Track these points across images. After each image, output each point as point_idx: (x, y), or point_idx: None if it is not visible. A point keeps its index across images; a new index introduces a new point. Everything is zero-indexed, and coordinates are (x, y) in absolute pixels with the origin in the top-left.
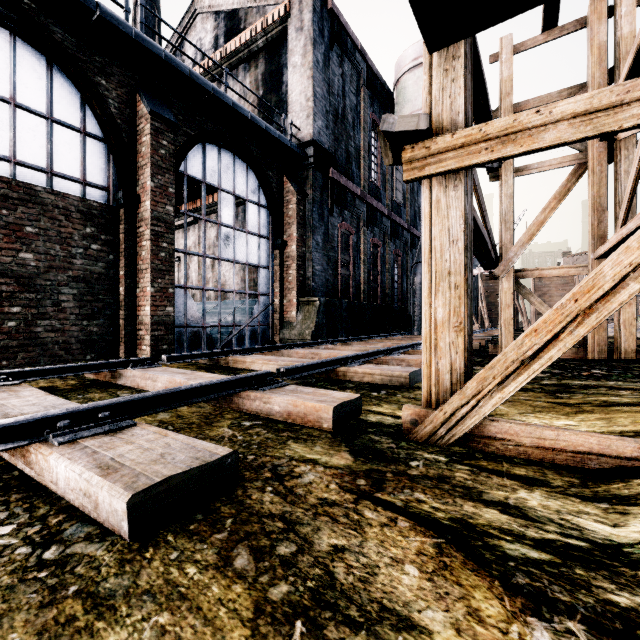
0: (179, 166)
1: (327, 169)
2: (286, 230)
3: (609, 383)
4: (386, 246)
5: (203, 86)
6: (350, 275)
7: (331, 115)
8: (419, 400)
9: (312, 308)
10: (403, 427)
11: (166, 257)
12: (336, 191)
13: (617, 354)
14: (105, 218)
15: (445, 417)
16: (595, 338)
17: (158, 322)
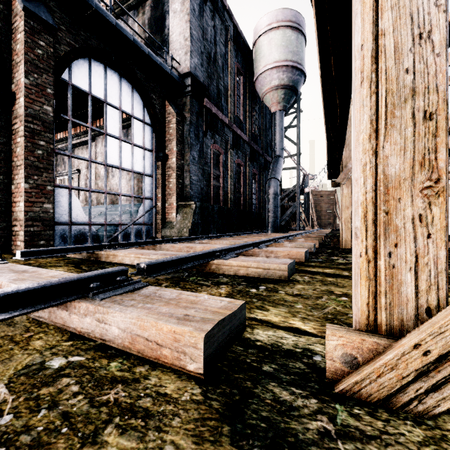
0: (62, 73)
1: (202, 98)
2: (167, 145)
3: None
4: (247, 166)
5: None
6: (220, 186)
7: (205, 56)
8: (307, 298)
9: (189, 210)
10: (327, 367)
11: (43, 155)
12: (209, 118)
13: None
14: None
15: (426, 361)
16: None
17: (34, 218)
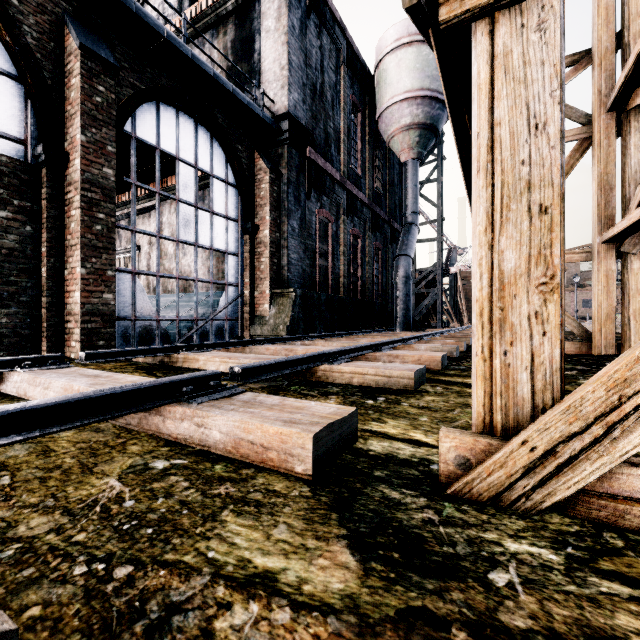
0: (124, 124)
1: (304, 147)
2: (258, 213)
3: None
4: (366, 238)
5: (153, 27)
6: (329, 267)
7: (308, 89)
8: (436, 411)
9: (287, 300)
10: (440, 470)
11: (103, 231)
12: (314, 173)
13: (626, 348)
14: (19, 178)
15: (533, 457)
16: (602, 331)
17: (92, 312)
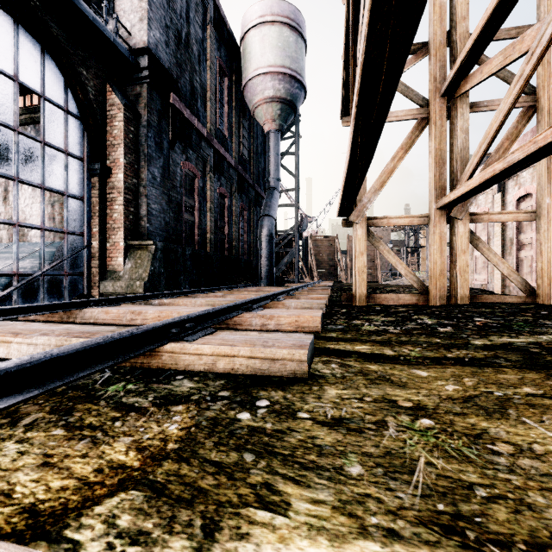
0: None
1: (167, 92)
2: (110, 153)
3: (545, 338)
4: (233, 198)
5: None
6: (195, 222)
7: (172, 34)
8: (361, 431)
9: (146, 254)
10: None
11: None
12: (178, 123)
13: (454, 299)
14: None
15: None
16: (437, 284)
17: None
